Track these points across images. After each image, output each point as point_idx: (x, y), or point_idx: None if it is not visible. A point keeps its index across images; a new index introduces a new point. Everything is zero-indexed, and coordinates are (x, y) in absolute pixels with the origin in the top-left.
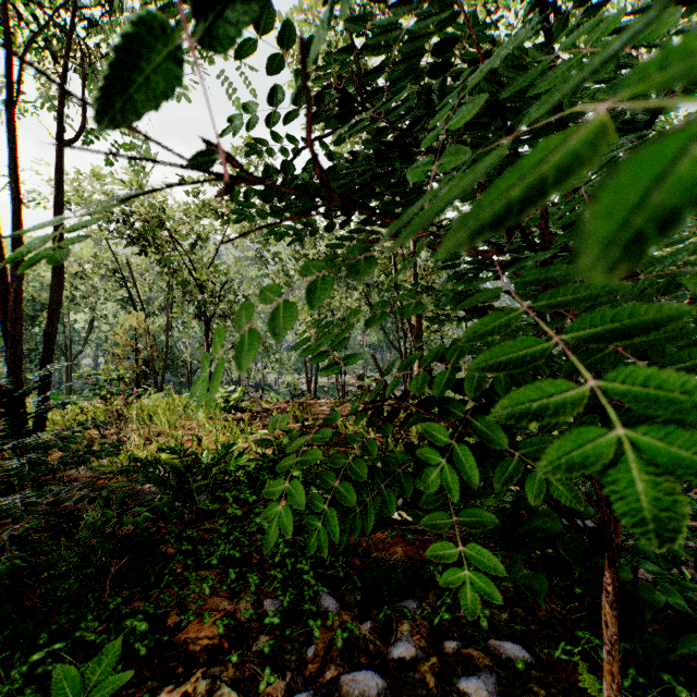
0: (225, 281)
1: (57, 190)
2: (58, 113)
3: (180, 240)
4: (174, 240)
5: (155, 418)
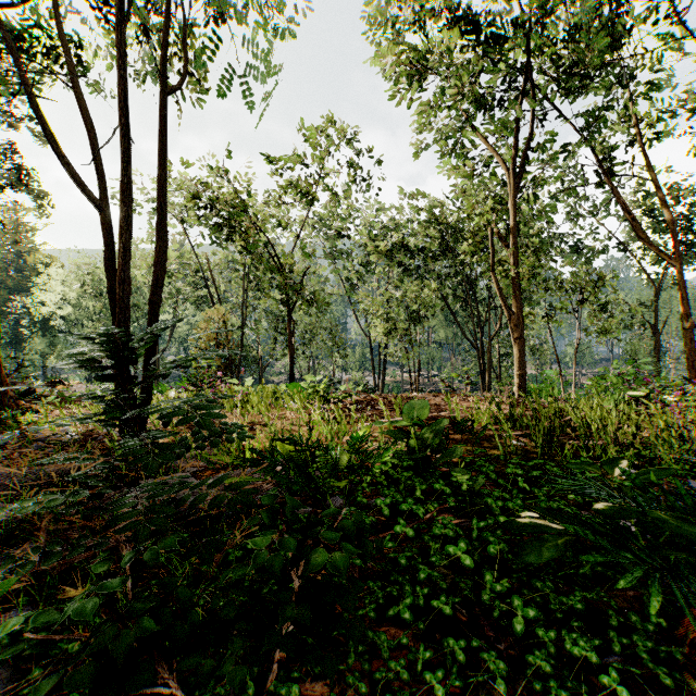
0: (309, 266)
1: (161, 142)
2: (162, 55)
3: (262, 227)
4: (258, 226)
5: (248, 406)
